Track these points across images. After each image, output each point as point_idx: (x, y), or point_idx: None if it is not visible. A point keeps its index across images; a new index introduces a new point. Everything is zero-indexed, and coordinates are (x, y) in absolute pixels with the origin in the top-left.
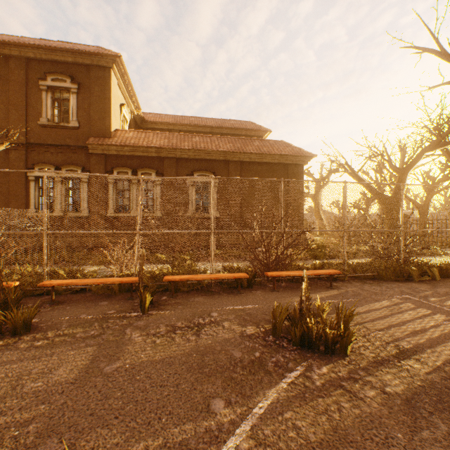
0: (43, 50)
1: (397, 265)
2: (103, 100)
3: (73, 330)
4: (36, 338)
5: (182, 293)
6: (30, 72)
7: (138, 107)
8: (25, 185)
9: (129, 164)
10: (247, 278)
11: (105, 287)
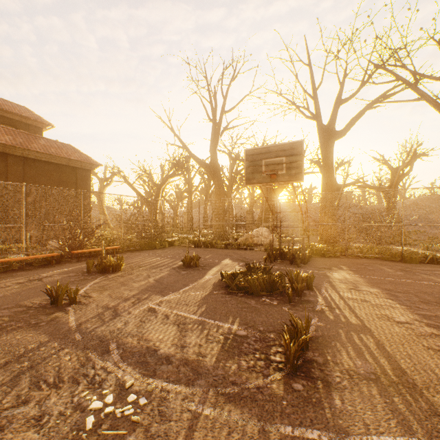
0: None
1: (150, 242)
2: None
3: None
4: None
5: None
6: None
7: None
8: None
9: None
10: (57, 257)
11: None
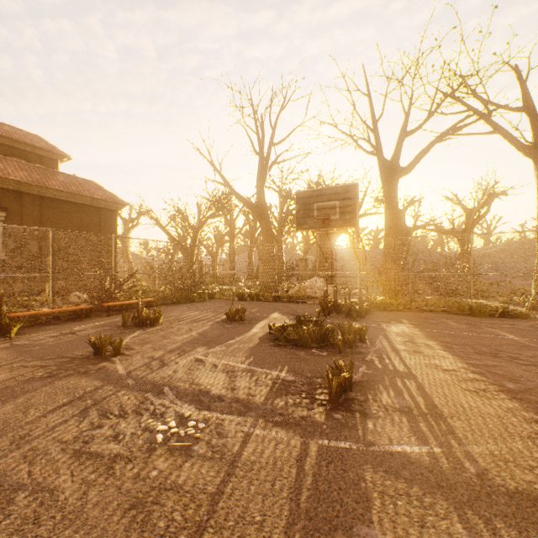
0: None
1: (188, 294)
2: None
3: None
4: None
5: (26, 327)
6: None
7: None
8: None
9: None
10: (86, 311)
11: None
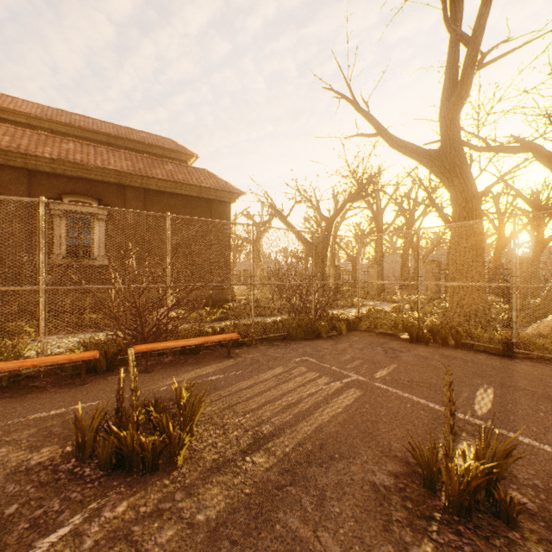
0: None
1: (309, 321)
2: None
3: None
4: None
5: None
6: None
7: None
8: None
9: None
10: (107, 358)
11: None
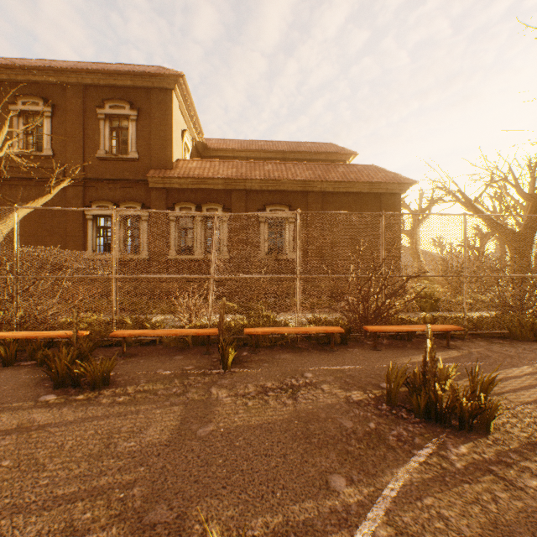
0: (101, 75)
1: (536, 321)
2: (164, 127)
3: (153, 387)
4: (117, 393)
5: (264, 349)
6: (88, 100)
7: (201, 133)
8: (83, 224)
9: (193, 199)
10: (341, 333)
11: (177, 340)
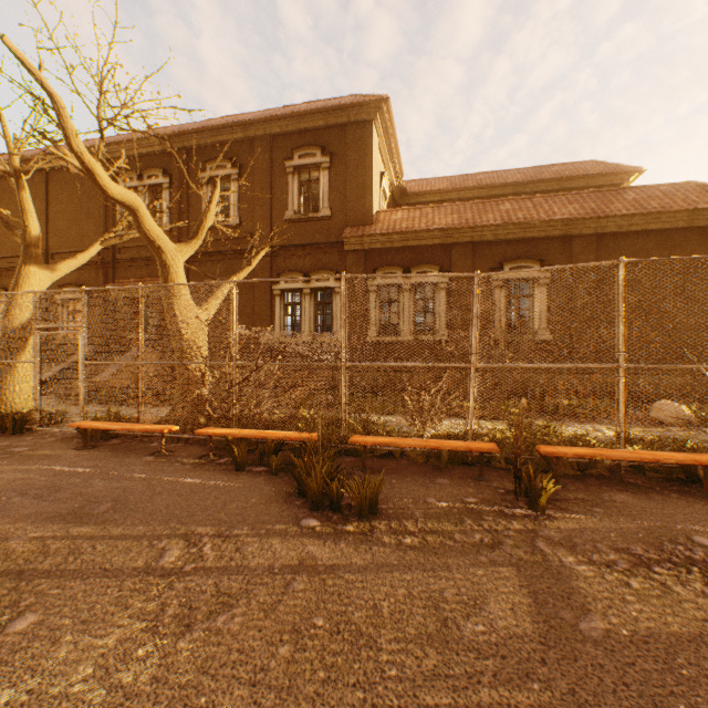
0: (290, 119)
1: None
2: (361, 172)
3: (440, 526)
4: (395, 530)
5: (569, 480)
6: (275, 153)
7: (400, 174)
8: (270, 302)
9: (398, 261)
10: None
11: (424, 453)
